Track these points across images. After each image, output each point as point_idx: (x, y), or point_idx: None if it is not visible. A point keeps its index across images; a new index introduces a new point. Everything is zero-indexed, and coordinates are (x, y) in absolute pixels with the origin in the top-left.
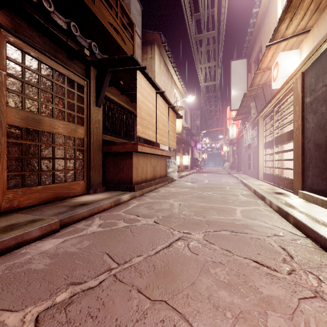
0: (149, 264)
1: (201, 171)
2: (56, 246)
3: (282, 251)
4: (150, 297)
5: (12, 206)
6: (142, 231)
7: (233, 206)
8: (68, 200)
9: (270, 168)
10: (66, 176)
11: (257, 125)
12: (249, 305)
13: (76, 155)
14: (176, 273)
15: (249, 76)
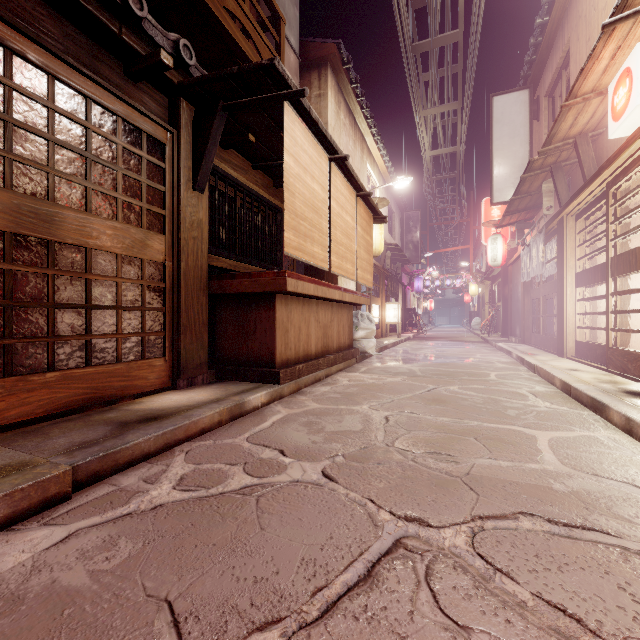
0: None
1: (424, 337)
2: (37, 556)
3: None
4: None
5: None
6: (289, 509)
7: (524, 428)
8: (123, 404)
9: (590, 330)
10: (121, 347)
11: (559, 234)
12: None
13: (145, 300)
14: None
15: (533, 128)
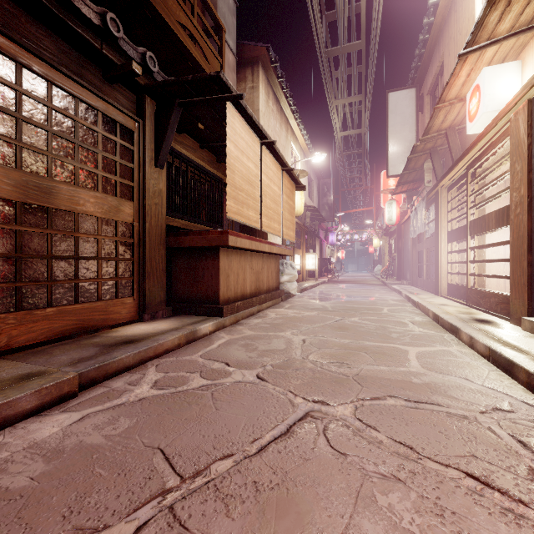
0: (247, 479)
1: (336, 281)
2: (64, 429)
3: (522, 449)
4: None
5: None
6: (234, 398)
7: (401, 345)
8: (103, 332)
9: (458, 275)
10: (101, 289)
11: (436, 202)
12: None
13: (119, 253)
14: (303, 505)
15: (419, 118)
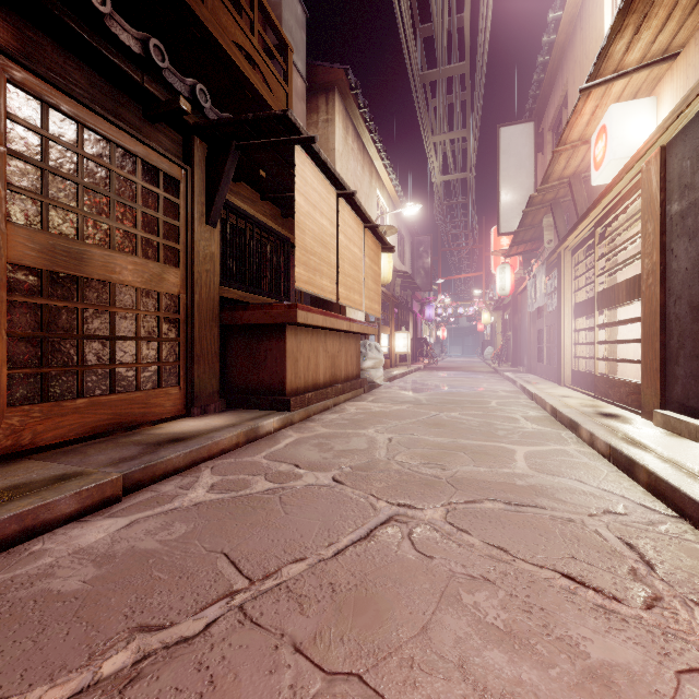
0: (322, 581)
1: (435, 367)
2: (112, 535)
3: (627, 551)
4: (323, 665)
5: (19, 443)
6: (307, 502)
7: (507, 444)
8: (144, 429)
9: (585, 359)
10: (141, 376)
11: (558, 267)
12: (558, 687)
13: (162, 331)
14: (382, 604)
15: (538, 160)
